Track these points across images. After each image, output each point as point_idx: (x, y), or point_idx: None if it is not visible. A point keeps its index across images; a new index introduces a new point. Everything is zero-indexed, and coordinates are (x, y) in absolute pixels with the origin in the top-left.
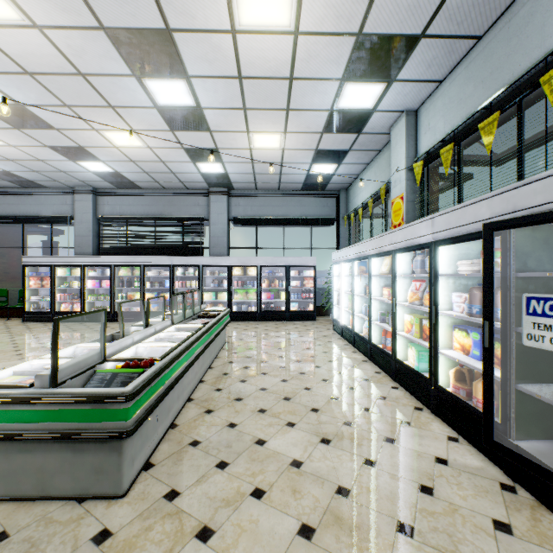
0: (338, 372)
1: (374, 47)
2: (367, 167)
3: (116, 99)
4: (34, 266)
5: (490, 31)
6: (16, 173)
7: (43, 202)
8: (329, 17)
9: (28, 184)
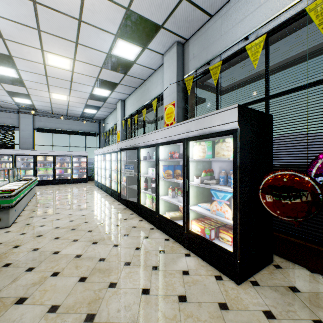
0: (91, 197)
1: (104, 82)
2: (111, 113)
3: None
4: None
5: (139, 88)
6: None
7: None
8: (85, 72)
9: None
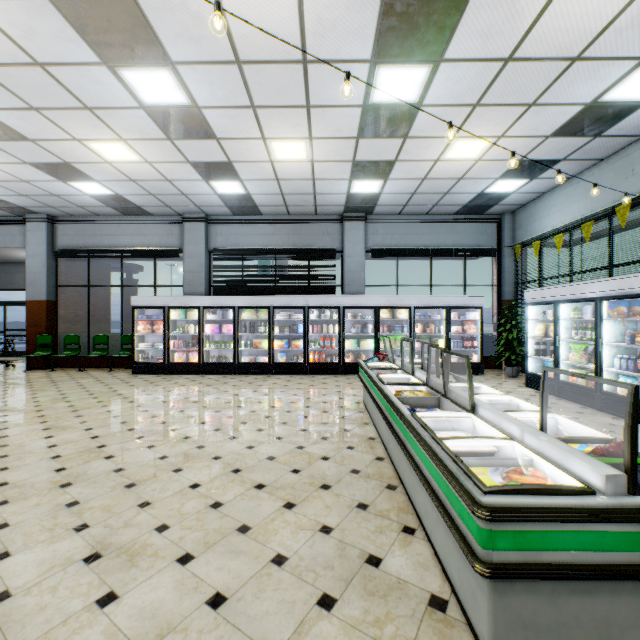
0: None
1: None
2: (566, 182)
3: (321, 96)
4: (145, 308)
5: None
6: (128, 197)
7: (146, 232)
8: None
9: (131, 211)
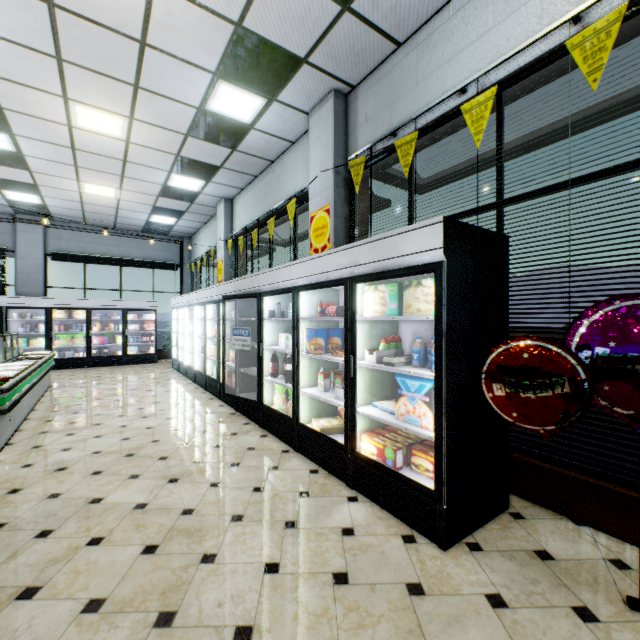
0: (166, 391)
1: (191, 163)
2: (205, 225)
3: None
4: None
5: (260, 176)
6: None
7: None
8: (154, 143)
9: None
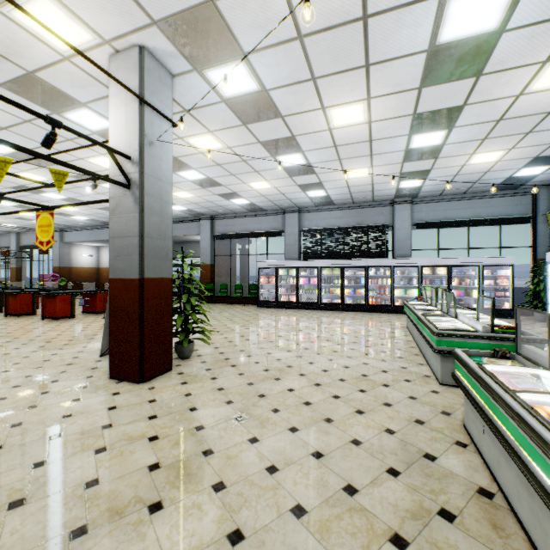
0: None
1: None
2: None
3: (379, 150)
4: (265, 268)
5: None
6: (257, 203)
7: (262, 221)
8: None
9: (255, 210)
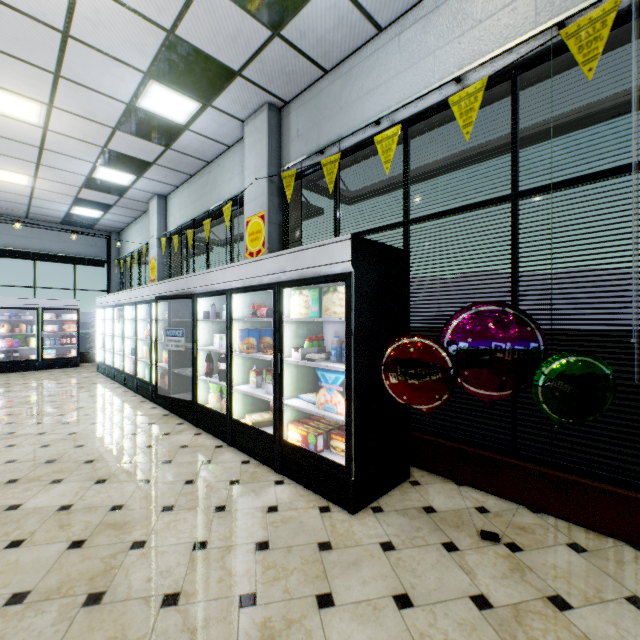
0: (91, 396)
1: (120, 157)
2: (137, 220)
3: None
4: None
5: (196, 176)
6: None
7: None
8: (77, 133)
9: None
